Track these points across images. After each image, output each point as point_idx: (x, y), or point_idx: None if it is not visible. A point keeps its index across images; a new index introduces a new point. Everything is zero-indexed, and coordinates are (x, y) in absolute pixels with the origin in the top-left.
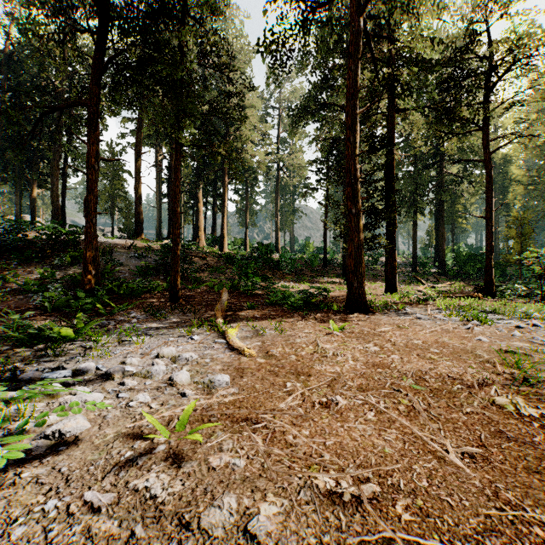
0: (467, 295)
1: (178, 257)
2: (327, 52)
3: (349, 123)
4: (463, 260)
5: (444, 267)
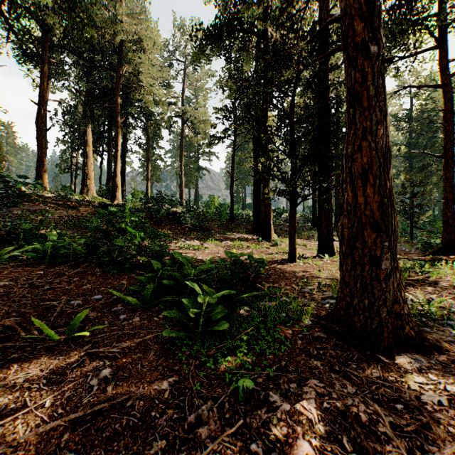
0: (435, 258)
1: None
2: None
3: None
4: None
5: None
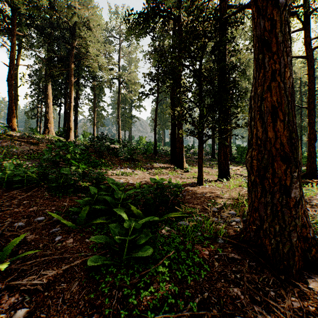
0: (303, 181)
1: None
2: None
3: None
4: (241, 151)
5: (231, 155)
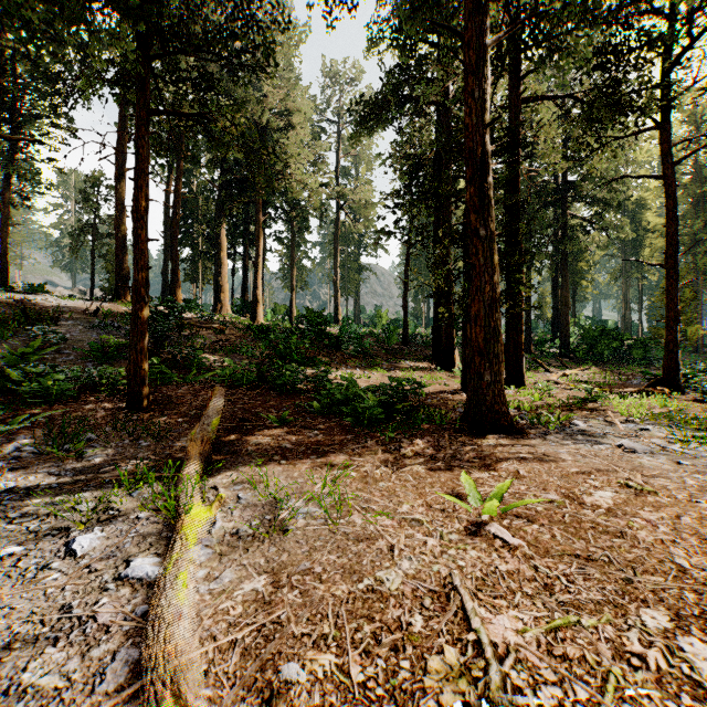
0: (643, 391)
1: (143, 324)
2: (415, 0)
3: (472, 63)
4: (593, 336)
5: (569, 346)
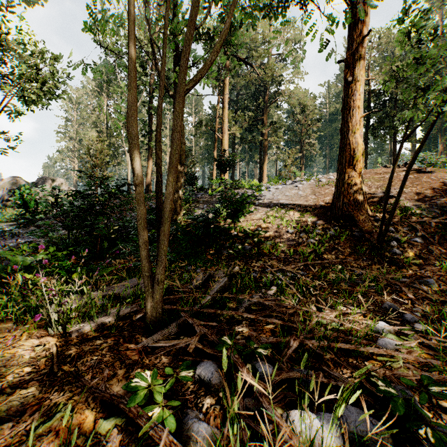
0: None
1: None
2: None
3: None
4: None
5: None
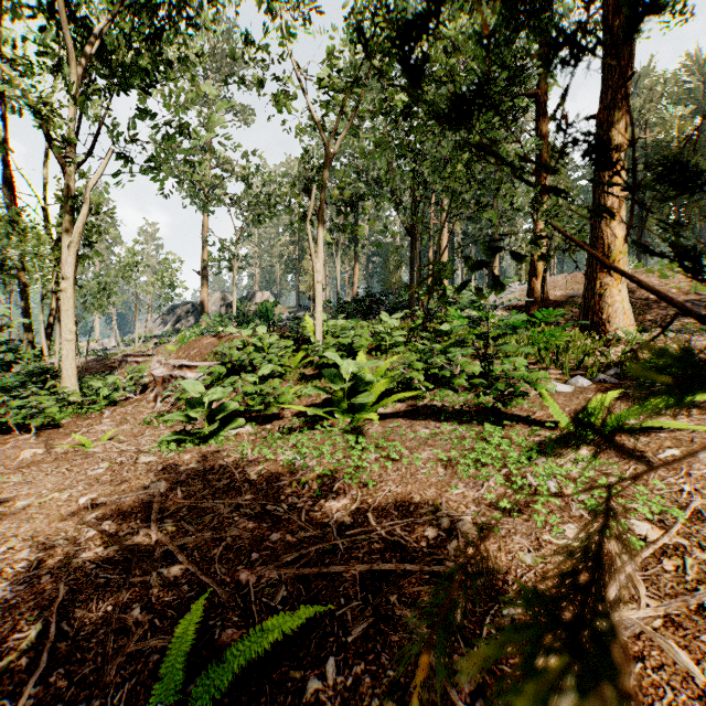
0: None
1: None
2: None
3: None
4: None
5: None
